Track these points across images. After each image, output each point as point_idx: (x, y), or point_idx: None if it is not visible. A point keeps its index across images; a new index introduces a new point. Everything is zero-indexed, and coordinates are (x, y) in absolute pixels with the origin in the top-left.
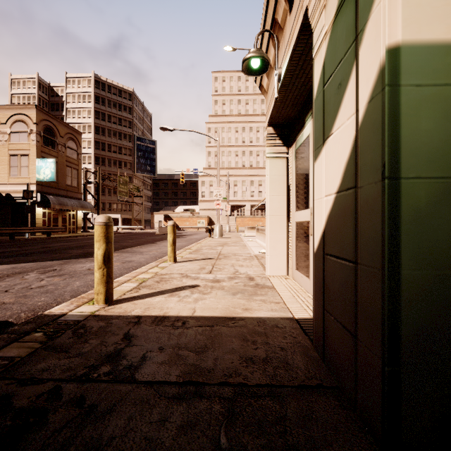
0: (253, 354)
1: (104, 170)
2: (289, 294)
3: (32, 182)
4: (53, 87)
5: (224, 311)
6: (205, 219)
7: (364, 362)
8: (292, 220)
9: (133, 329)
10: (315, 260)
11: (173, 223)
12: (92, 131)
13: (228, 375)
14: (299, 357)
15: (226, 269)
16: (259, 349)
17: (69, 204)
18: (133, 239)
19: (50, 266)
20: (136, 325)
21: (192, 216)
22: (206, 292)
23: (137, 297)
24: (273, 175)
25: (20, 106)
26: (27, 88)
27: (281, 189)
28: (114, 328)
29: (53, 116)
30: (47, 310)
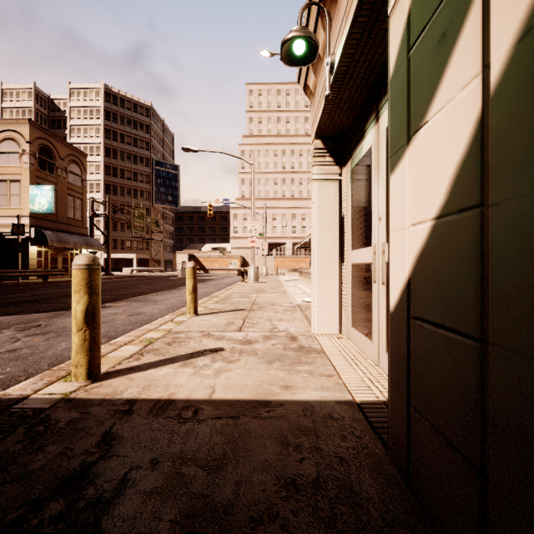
0: (297, 472)
1: (116, 201)
2: (344, 361)
3: (25, 214)
4: (53, 99)
5: (255, 390)
6: (238, 259)
7: (505, 529)
8: (346, 262)
9: (119, 424)
10: (392, 324)
11: (193, 264)
12: (101, 153)
13: (257, 520)
14: (368, 477)
15: (261, 324)
16: (306, 460)
17: (71, 240)
18: (149, 284)
19: (34, 320)
20: (125, 416)
21: (222, 256)
22: (233, 359)
23: (136, 368)
24: (321, 202)
25: (10, 121)
26: (21, 100)
27: (332, 222)
28: (91, 421)
29: (52, 134)
30: (11, 386)
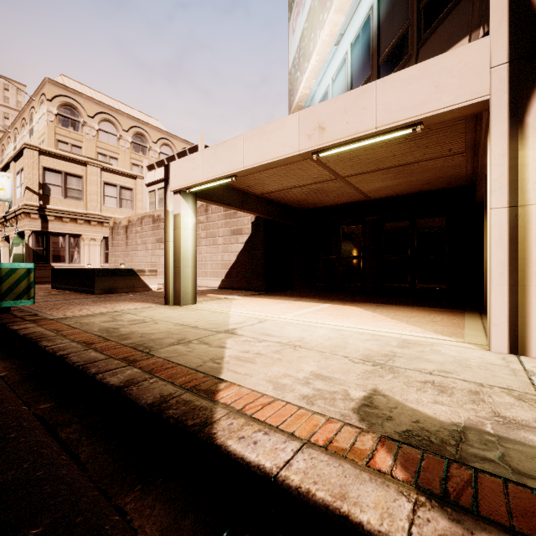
0: None
1: None
2: None
3: None
4: None
5: None
6: None
7: None
8: None
9: None
10: None
11: None
12: None
13: None
14: None
15: None
16: None
17: None
18: None
19: None
20: None
21: None
22: None
23: None
24: (4, 252)
25: None
26: None
27: (7, 256)
28: None
29: None
30: None
